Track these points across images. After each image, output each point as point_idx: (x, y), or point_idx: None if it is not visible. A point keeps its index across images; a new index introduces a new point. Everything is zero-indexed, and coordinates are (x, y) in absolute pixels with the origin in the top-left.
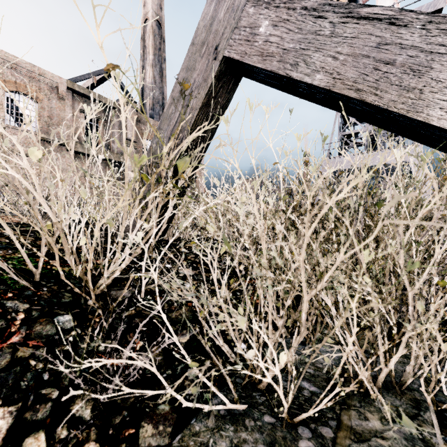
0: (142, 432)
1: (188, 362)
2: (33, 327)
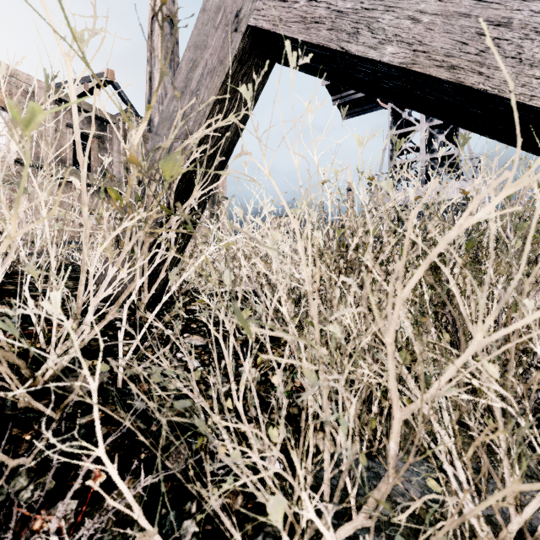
0: None
1: None
2: None
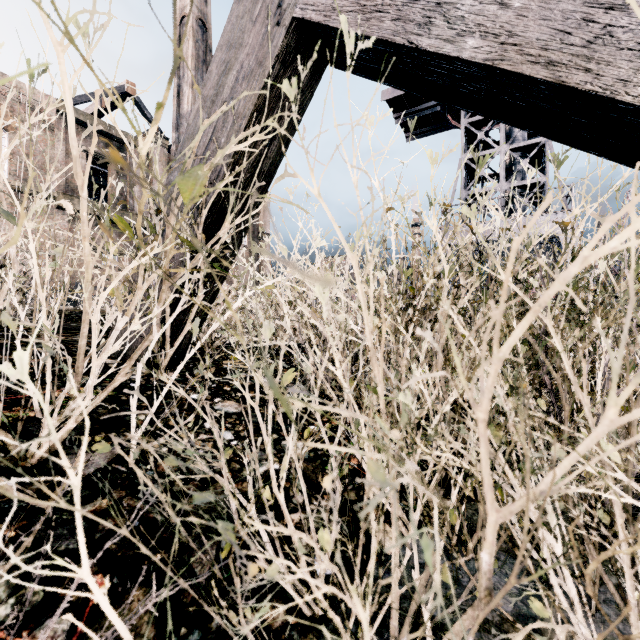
0: None
1: None
2: None
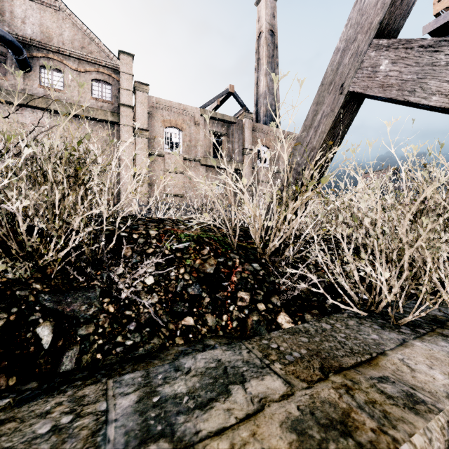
0: (305, 316)
1: (332, 281)
2: (244, 266)
